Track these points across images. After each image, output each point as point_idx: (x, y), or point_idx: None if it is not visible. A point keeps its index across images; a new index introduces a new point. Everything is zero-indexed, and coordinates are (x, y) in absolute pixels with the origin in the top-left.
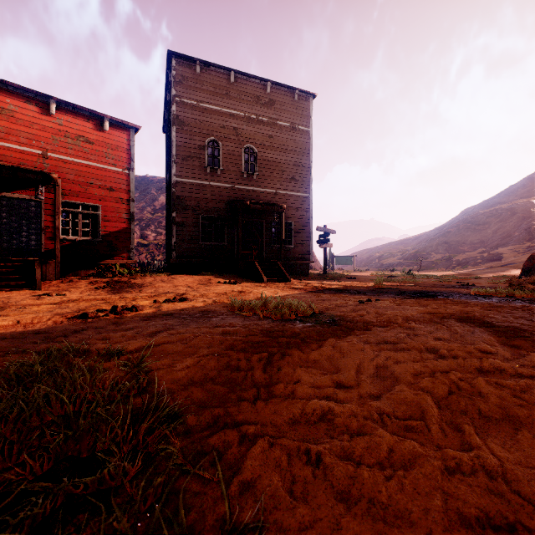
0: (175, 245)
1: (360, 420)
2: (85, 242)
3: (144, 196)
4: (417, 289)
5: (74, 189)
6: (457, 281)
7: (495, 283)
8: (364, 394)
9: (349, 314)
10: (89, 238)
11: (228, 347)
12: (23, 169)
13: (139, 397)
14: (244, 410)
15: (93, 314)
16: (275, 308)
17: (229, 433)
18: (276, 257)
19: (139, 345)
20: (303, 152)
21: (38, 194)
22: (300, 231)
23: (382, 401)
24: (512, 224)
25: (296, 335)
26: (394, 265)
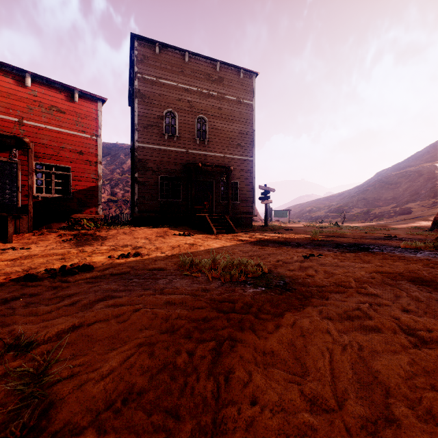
0: (138, 201)
1: None
2: (57, 198)
3: (114, 160)
4: (350, 241)
5: (48, 152)
6: (379, 232)
7: (413, 235)
8: (354, 427)
9: (299, 274)
10: (60, 195)
11: (170, 328)
12: None
13: None
14: None
15: (38, 275)
16: (224, 267)
17: None
18: (224, 212)
19: (63, 328)
20: (247, 122)
21: (11, 156)
22: (245, 189)
23: None
24: (419, 184)
25: (248, 307)
26: (321, 217)
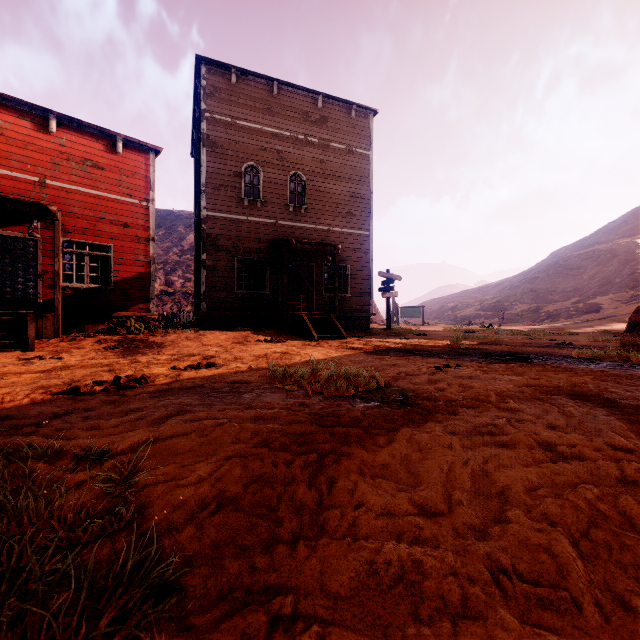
0: (206, 294)
1: (464, 586)
2: (93, 290)
3: (169, 235)
4: (504, 350)
5: (80, 225)
6: (550, 338)
7: (597, 341)
8: (462, 526)
9: (425, 388)
10: (97, 286)
11: (262, 442)
12: (14, 199)
13: (117, 539)
14: (279, 563)
15: (86, 388)
16: (328, 380)
17: (252, 618)
18: (329, 309)
19: (136, 440)
20: (361, 181)
21: (32, 231)
22: (358, 276)
23: (492, 544)
24: (612, 268)
25: (356, 422)
26: (470, 317)
